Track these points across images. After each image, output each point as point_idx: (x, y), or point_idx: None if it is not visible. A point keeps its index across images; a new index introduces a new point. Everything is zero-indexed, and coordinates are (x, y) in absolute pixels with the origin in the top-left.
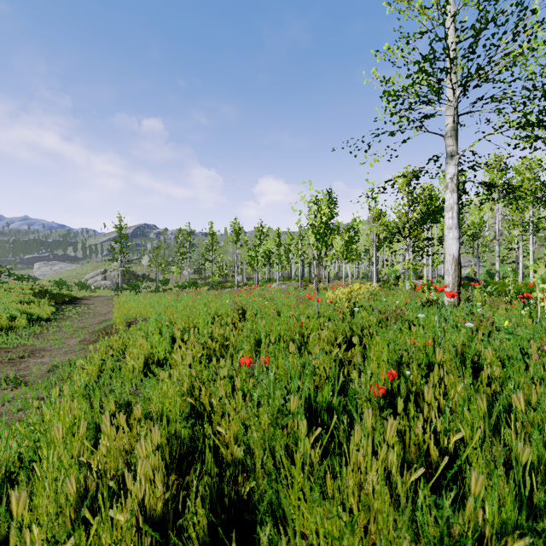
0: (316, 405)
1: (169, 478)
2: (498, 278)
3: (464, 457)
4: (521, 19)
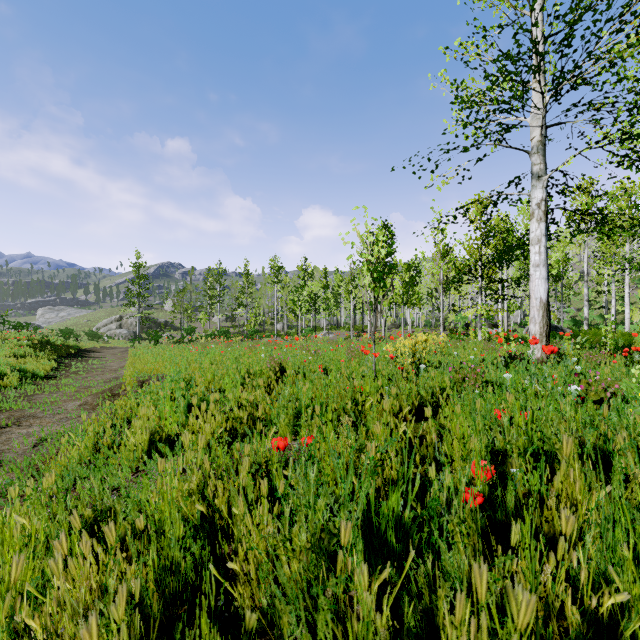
0: (381, 521)
1: None
2: (587, 326)
3: (631, 630)
4: (627, 5)
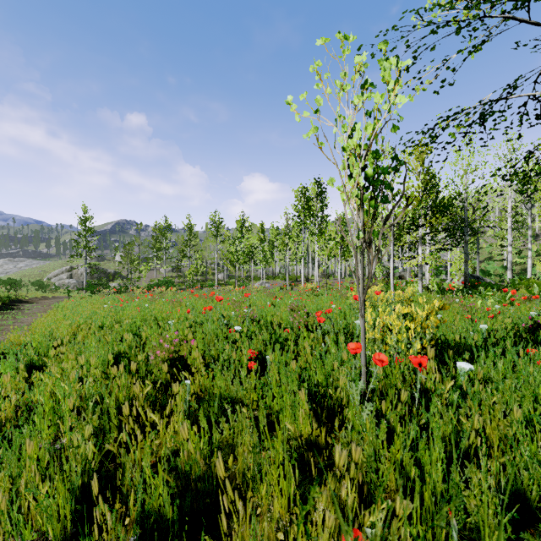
0: None
1: None
2: (511, 277)
3: None
4: None
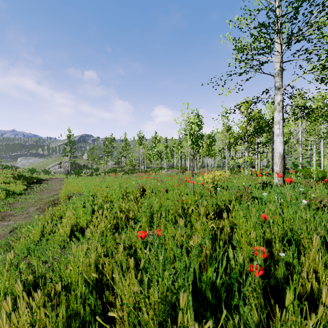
0: (203, 285)
1: None
2: (301, 167)
3: None
4: None
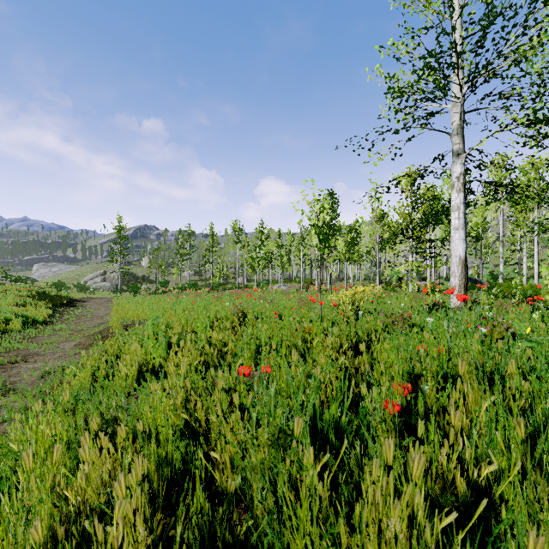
0: (324, 424)
1: (155, 512)
2: (502, 280)
3: (498, 492)
4: (531, 12)
